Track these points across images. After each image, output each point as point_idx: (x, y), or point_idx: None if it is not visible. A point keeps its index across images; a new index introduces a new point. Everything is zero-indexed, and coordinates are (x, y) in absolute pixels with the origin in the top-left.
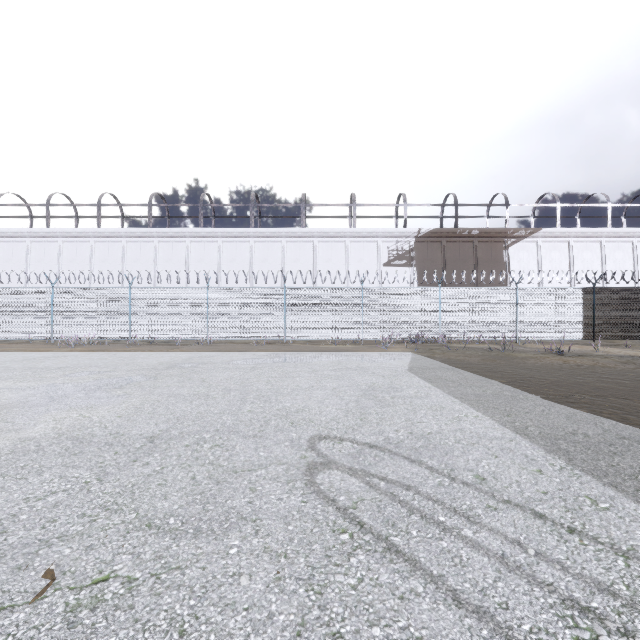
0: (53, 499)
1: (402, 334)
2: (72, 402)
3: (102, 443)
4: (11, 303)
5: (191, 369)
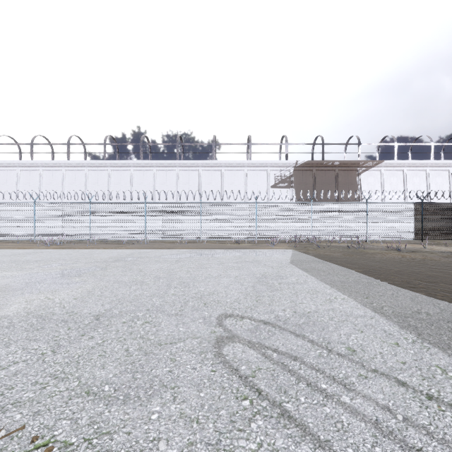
0: (14, 368)
1: (285, 236)
2: (41, 287)
3: (59, 320)
4: (5, 214)
5: (132, 262)
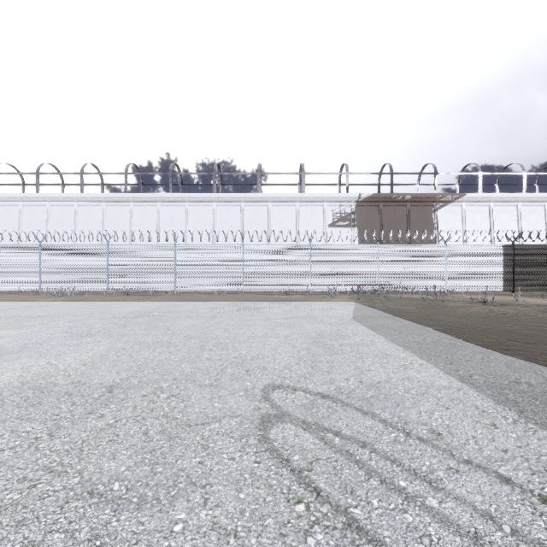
0: None
1: (345, 286)
2: (43, 350)
3: (62, 393)
4: (4, 259)
5: (158, 317)
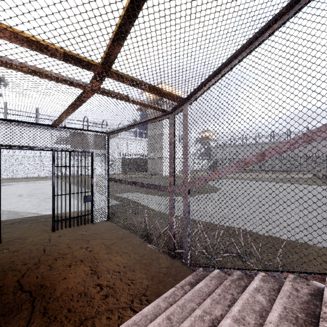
0: None
1: (59, 173)
2: None
3: None
4: None
5: None
